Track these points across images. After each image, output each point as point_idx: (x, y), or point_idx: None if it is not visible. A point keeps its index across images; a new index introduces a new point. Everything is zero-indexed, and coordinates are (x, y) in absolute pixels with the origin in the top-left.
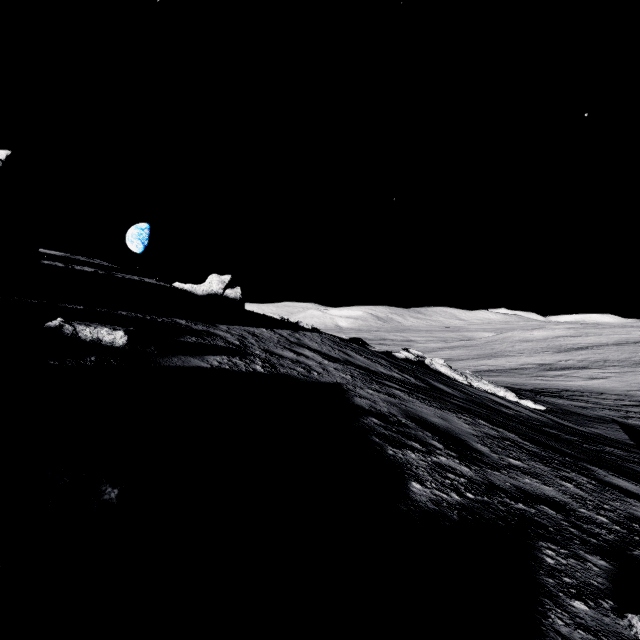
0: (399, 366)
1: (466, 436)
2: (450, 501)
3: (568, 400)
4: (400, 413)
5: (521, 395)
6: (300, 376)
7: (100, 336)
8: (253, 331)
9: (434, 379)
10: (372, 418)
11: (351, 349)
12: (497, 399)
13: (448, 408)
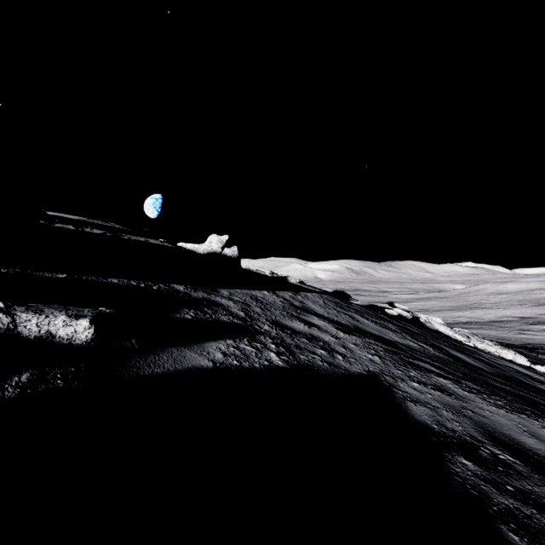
0: (407, 330)
1: None
2: None
3: None
4: (481, 433)
5: (527, 357)
6: (325, 366)
7: (52, 329)
8: (255, 295)
9: (447, 345)
10: (460, 457)
11: (355, 311)
12: (521, 369)
13: (518, 407)
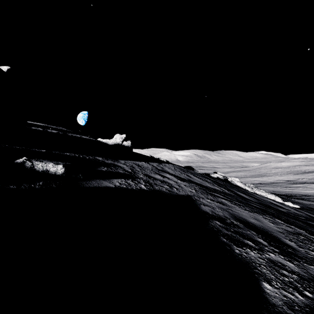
0: (217, 183)
1: (276, 233)
2: (298, 303)
3: (308, 201)
4: (230, 216)
5: (283, 198)
6: (167, 191)
7: (48, 168)
8: (138, 163)
9: (237, 190)
10: (216, 221)
11: (190, 173)
12: (273, 202)
13: (255, 211)
